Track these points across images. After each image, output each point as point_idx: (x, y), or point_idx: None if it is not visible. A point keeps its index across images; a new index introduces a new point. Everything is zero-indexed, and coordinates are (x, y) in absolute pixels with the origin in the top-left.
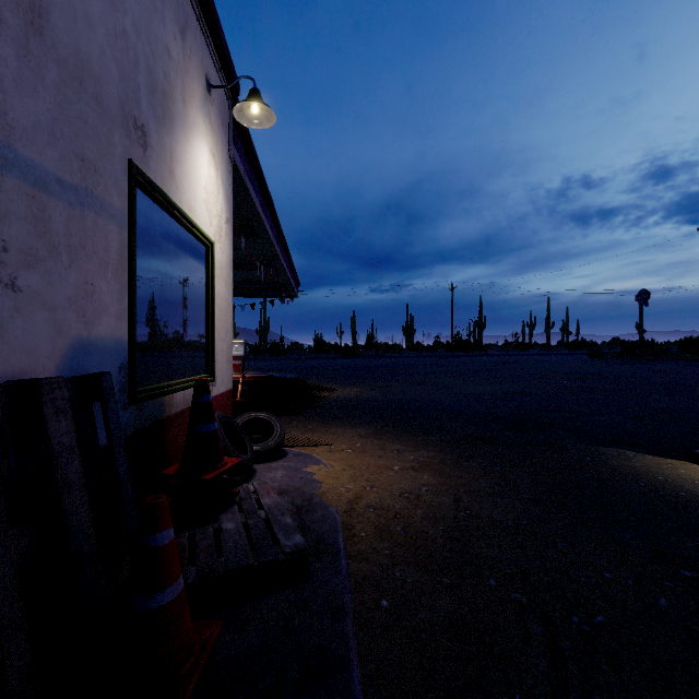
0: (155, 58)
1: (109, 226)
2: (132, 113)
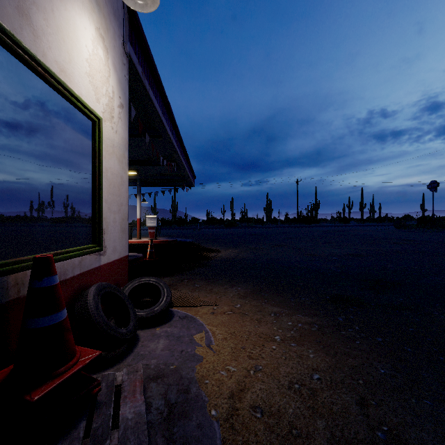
0: None
1: None
2: None
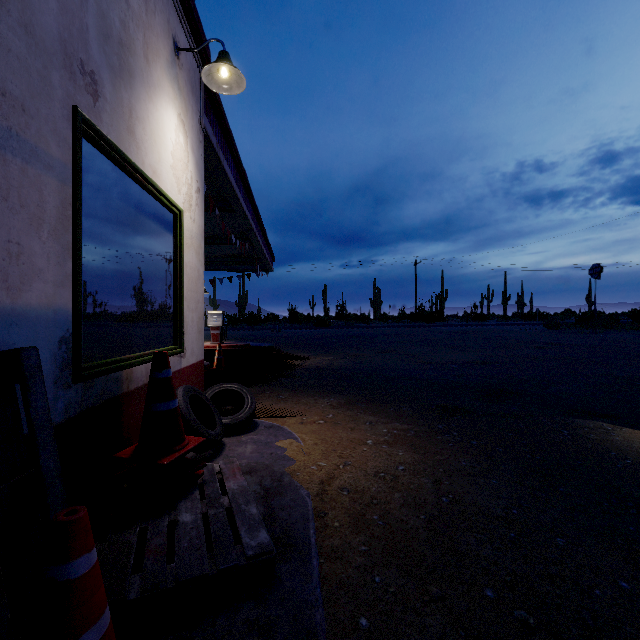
0: (109, 2)
1: (45, 178)
2: (78, 54)
